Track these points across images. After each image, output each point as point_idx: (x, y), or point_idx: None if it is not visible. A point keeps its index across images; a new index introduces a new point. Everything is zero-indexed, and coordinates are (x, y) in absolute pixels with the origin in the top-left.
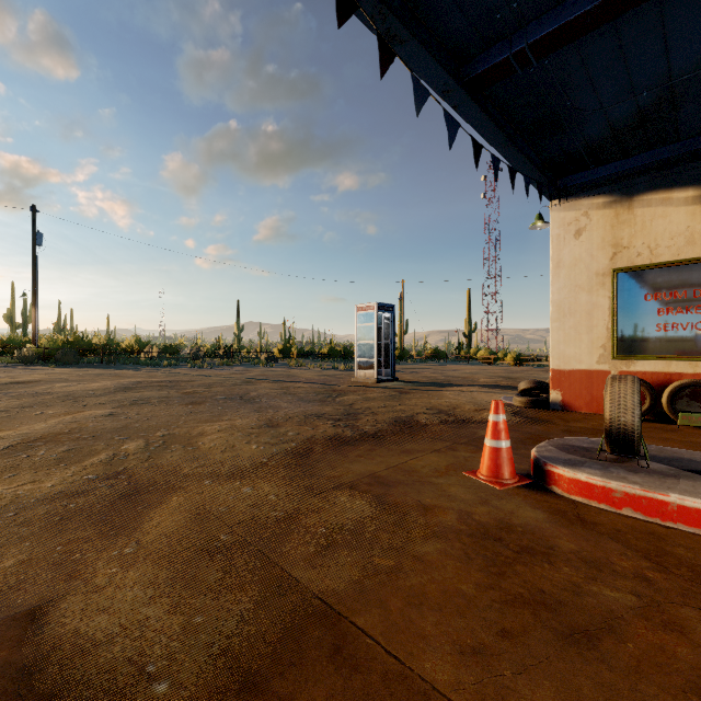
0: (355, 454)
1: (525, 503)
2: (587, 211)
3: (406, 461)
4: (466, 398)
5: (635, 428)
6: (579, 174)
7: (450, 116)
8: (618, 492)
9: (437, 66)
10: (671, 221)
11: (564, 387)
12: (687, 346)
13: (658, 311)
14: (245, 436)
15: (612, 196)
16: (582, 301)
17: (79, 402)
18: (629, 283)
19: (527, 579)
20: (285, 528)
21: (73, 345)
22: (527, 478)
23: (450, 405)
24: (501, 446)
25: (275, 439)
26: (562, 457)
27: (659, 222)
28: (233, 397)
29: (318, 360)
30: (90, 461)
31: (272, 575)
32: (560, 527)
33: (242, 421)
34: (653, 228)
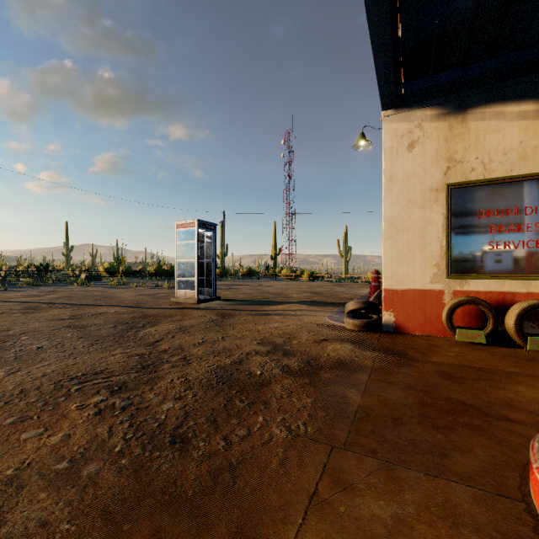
0: None
1: None
2: (421, 123)
3: None
4: (293, 320)
5: None
6: (416, 81)
7: None
8: None
9: None
10: (505, 136)
11: (397, 307)
12: (518, 265)
13: (491, 229)
14: None
15: (446, 108)
16: (415, 217)
17: None
18: (462, 199)
19: None
20: None
21: None
22: None
23: (283, 335)
24: None
25: None
26: None
27: (493, 137)
28: None
29: (145, 279)
30: None
31: None
32: None
33: None
34: (487, 142)
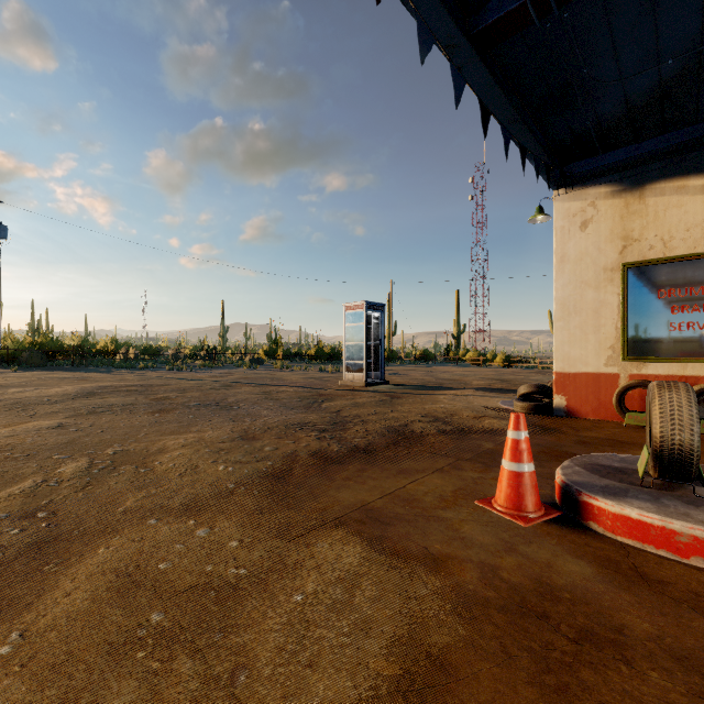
0: (342, 475)
1: (561, 548)
2: (594, 201)
3: (405, 486)
4: (461, 402)
5: (695, 450)
6: (586, 161)
7: (457, 70)
8: (684, 535)
9: (441, 9)
10: (687, 211)
11: (569, 391)
12: (703, 347)
13: (672, 309)
14: (213, 453)
15: (622, 184)
16: (588, 299)
17: (28, 411)
18: (640, 278)
19: (603, 700)
20: (245, 597)
21: (42, 346)
22: (554, 508)
23: (447, 412)
24: (523, 470)
25: (248, 457)
26: (597, 482)
27: (674, 213)
28: (209, 403)
29: (305, 362)
30: (8, 491)
31: (214, 694)
32: (619, 590)
33: (213, 432)
34: (667, 219)
